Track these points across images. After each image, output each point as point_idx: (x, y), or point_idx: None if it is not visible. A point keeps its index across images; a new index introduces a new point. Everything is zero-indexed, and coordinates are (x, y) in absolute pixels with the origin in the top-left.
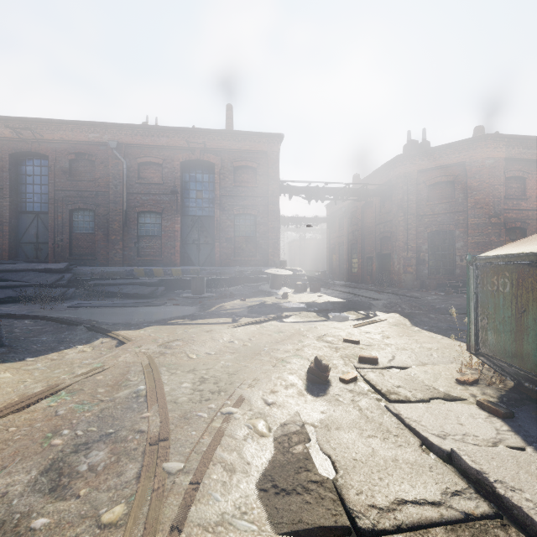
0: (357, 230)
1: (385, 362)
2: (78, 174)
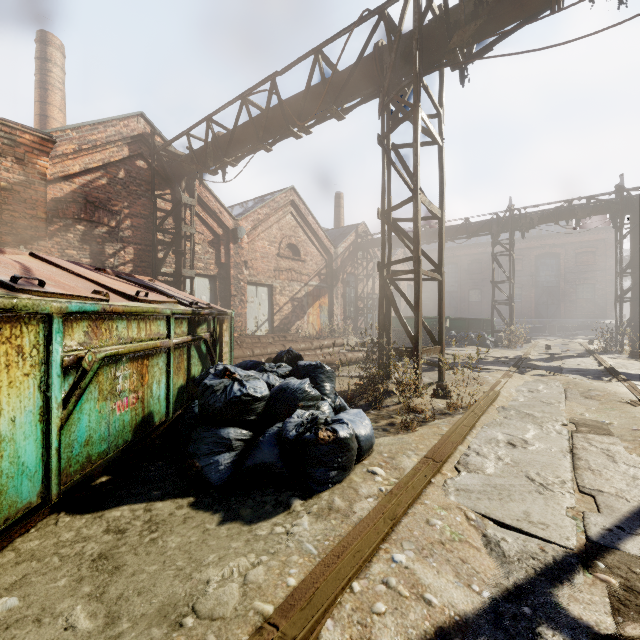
0: None
1: None
2: (472, 271)
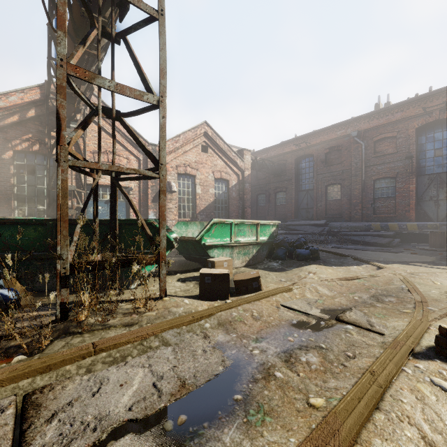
0: None
1: None
2: (330, 161)
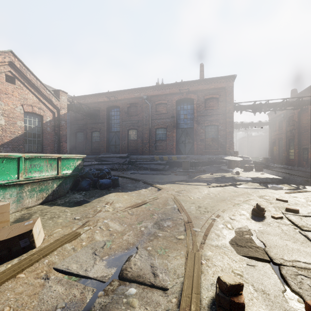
0: (294, 129)
1: (304, 213)
2: (130, 113)
